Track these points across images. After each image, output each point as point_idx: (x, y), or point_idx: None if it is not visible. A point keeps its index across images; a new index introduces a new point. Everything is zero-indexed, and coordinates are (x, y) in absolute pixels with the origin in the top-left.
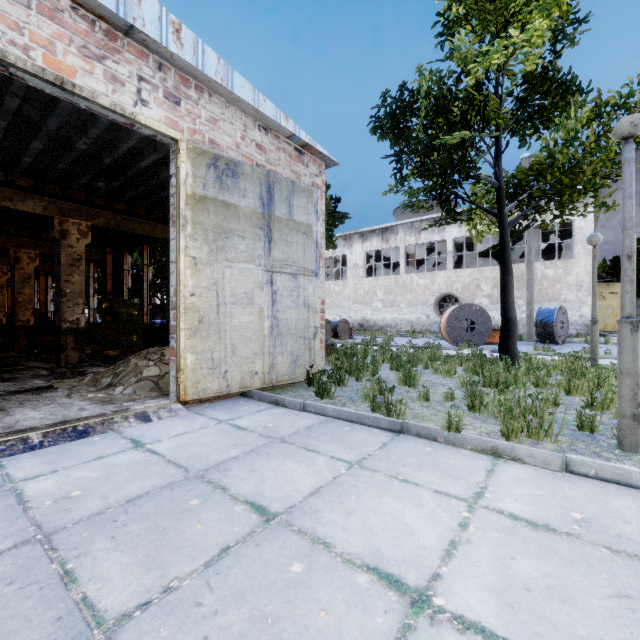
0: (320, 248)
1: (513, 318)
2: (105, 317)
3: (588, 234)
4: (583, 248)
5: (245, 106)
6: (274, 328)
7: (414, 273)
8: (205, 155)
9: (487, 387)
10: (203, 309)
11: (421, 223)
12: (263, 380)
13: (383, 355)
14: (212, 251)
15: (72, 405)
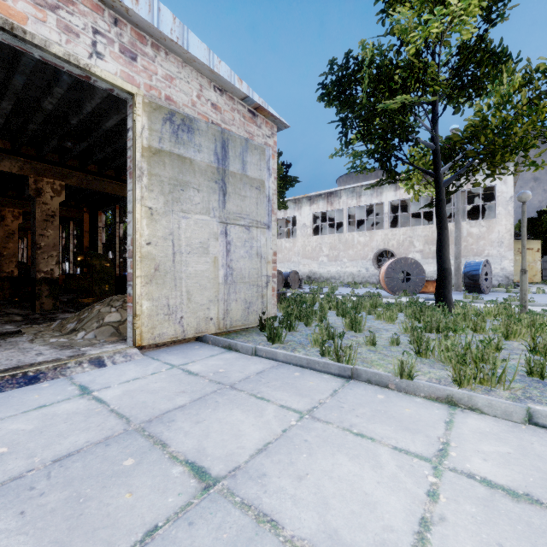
0: (272, 204)
1: (448, 269)
2: (82, 269)
3: (508, 197)
4: (504, 209)
5: (201, 66)
6: (228, 276)
7: (355, 232)
8: (161, 110)
9: (428, 332)
10: (159, 257)
11: (361, 188)
12: (218, 325)
13: (329, 302)
14: (168, 202)
15: (31, 350)
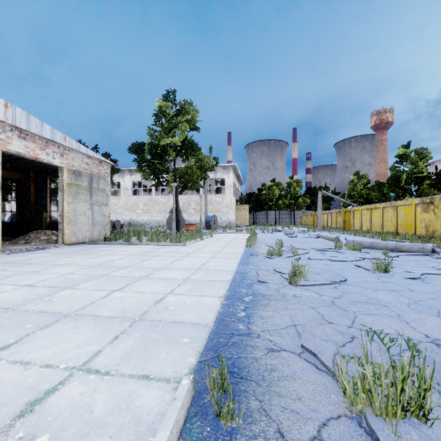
0: (108, 194)
1: (179, 219)
2: None
3: (230, 184)
4: (228, 190)
5: (83, 153)
6: (93, 222)
7: (160, 195)
8: (71, 171)
9: None
10: (71, 217)
11: None
12: (89, 239)
13: (134, 233)
14: (73, 199)
15: (24, 246)
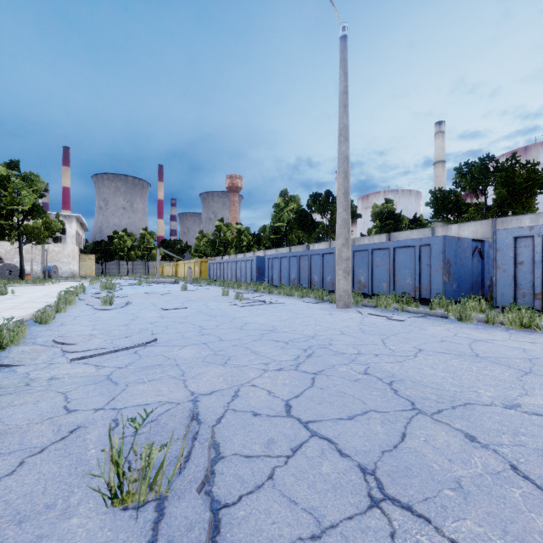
0: None
1: (24, 269)
2: None
3: (73, 234)
4: (71, 240)
5: None
6: None
7: None
8: None
9: None
10: None
11: None
12: None
13: None
14: None
15: None
